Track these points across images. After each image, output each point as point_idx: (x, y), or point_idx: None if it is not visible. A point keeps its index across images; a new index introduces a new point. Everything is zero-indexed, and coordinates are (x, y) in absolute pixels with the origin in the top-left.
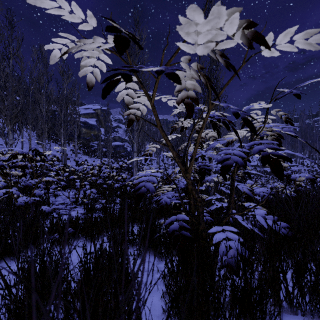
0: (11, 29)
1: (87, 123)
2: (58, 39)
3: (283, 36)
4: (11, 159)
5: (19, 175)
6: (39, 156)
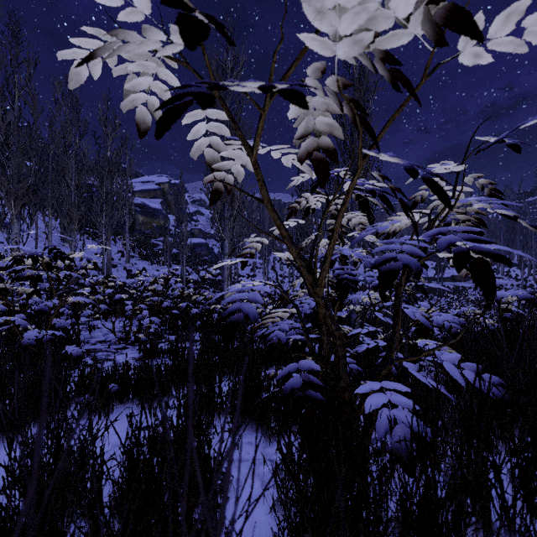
0: (17, 46)
1: (147, 207)
2: (82, 40)
3: (503, 21)
4: (14, 266)
5: (27, 292)
6: (61, 260)
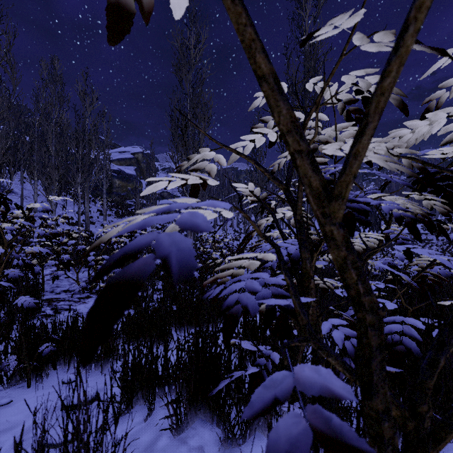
0: None
1: (122, 173)
2: None
3: None
4: None
5: None
6: (5, 206)
